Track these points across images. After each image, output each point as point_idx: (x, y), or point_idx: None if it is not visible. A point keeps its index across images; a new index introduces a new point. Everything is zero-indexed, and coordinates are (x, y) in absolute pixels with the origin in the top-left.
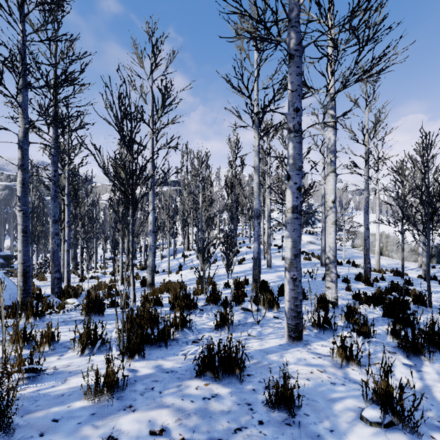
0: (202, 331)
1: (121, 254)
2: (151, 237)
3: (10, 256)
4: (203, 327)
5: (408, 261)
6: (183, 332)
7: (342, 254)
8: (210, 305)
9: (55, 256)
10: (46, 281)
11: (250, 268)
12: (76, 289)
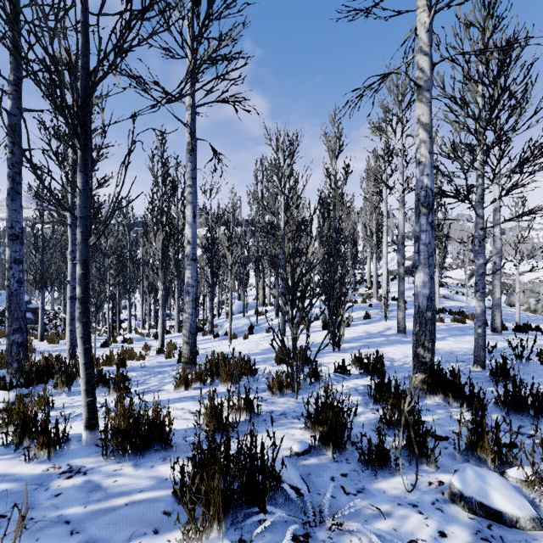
0: None
1: (161, 307)
2: (189, 269)
3: None
4: None
5: None
6: None
7: None
8: (321, 452)
9: (13, 301)
10: (57, 344)
11: (366, 333)
12: (27, 368)
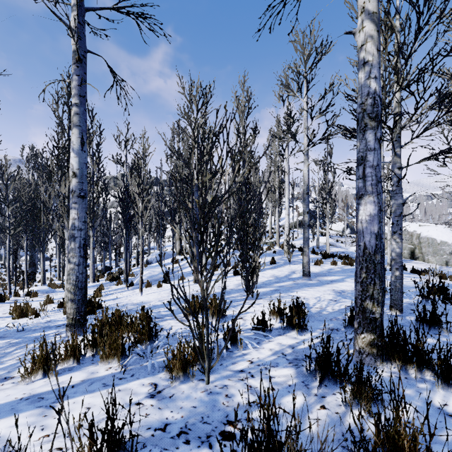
0: None
1: (67, 257)
2: (75, 208)
3: None
4: None
5: (449, 266)
6: None
7: None
8: None
9: None
10: None
11: (274, 277)
12: None
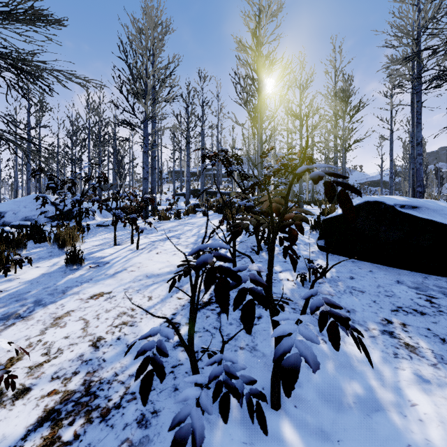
0: None
1: None
2: None
3: None
4: None
5: None
6: None
7: None
8: None
9: None
10: None
11: None
12: None
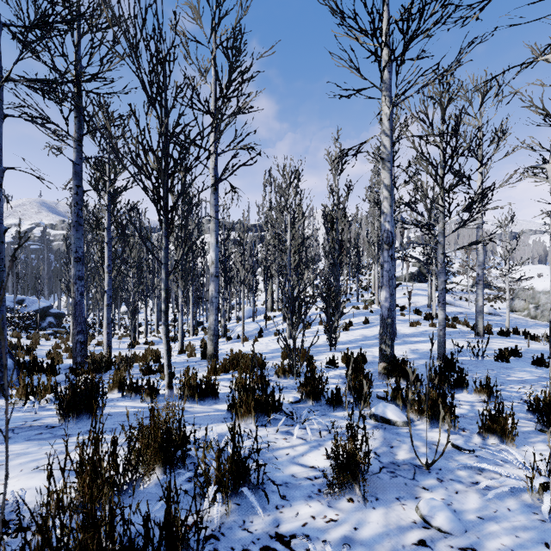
0: (291, 489)
1: (181, 313)
2: (213, 284)
3: (62, 314)
4: (293, 474)
5: None
6: (240, 495)
7: (498, 320)
8: (306, 402)
9: (77, 309)
10: (88, 346)
11: (362, 336)
12: (98, 359)
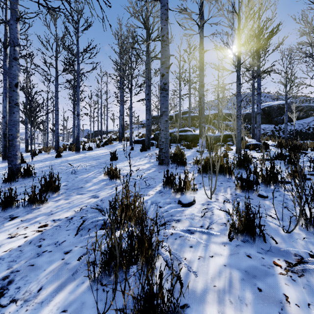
0: None
1: None
2: None
3: None
4: None
5: None
6: None
7: None
8: None
9: None
10: None
11: None
12: None
